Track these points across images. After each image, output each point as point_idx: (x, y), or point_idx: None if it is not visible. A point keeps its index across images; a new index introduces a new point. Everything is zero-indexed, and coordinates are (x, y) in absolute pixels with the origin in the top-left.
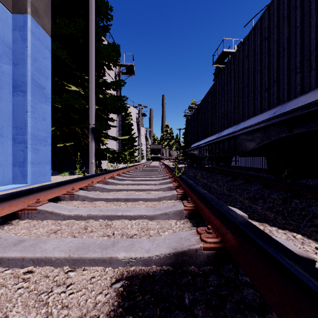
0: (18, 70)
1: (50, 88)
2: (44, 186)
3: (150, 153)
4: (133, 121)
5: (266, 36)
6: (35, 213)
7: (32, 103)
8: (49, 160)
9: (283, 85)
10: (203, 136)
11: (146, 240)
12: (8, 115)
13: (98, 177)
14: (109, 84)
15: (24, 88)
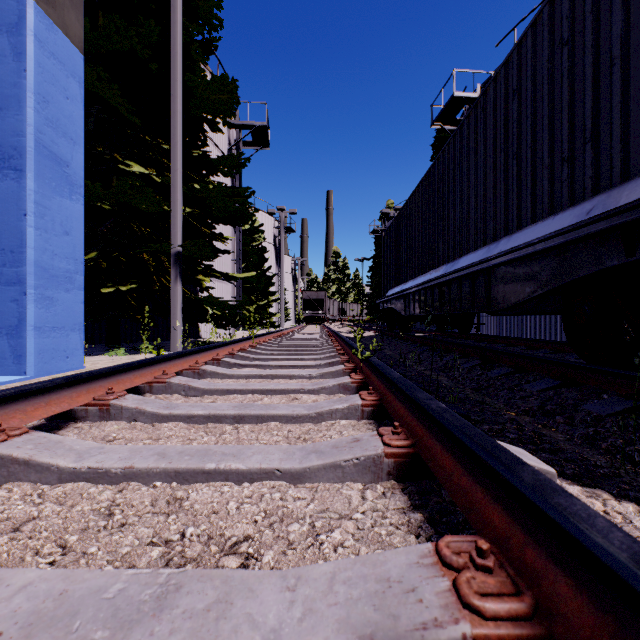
0: (6, 123)
1: (81, 165)
2: (26, 387)
3: (303, 308)
4: (267, 243)
5: (565, 37)
6: None
7: (37, 196)
8: (80, 323)
9: (610, 146)
10: (413, 271)
11: (273, 578)
12: None
13: (180, 360)
14: (214, 162)
15: (18, 162)
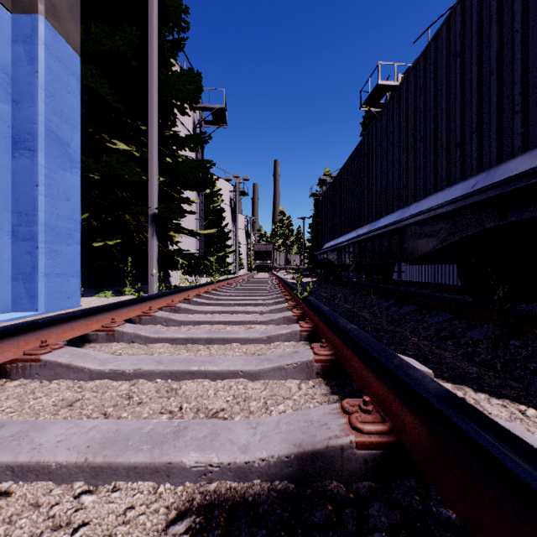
0: (22, 113)
1: (79, 145)
2: (58, 316)
3: (254, 258)
4: (225, 204)
5: (458, 50)
6: (37, 367)
7: (46, 170)
8: (78, 270)
9: (489, 136)
10: (344, 229)
11: (242, 424)
12: (4, 190)
13: (160, 299)
14: (182, 139)
15: (32, 144)
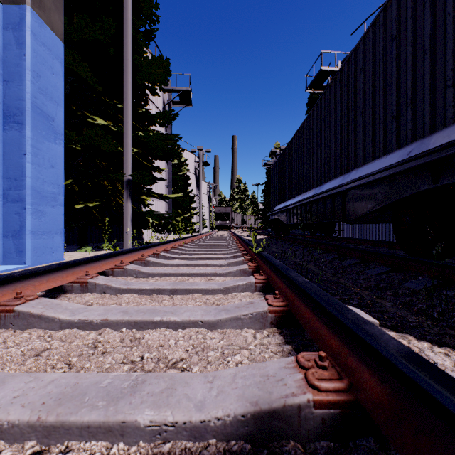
0: (11, 91)
1: (62, 120)
2: (34, 269)
3: (215, 219)
4: (190, 173)
5: (394, 34)
6: (11, 317)
7: (32, 141)
8: (61, 229)
9: (423, 109)
10: (292, 193)
11: (199, 377)
12: None
13: (132, 254)
14: (153, 116)
15: (20, 118)
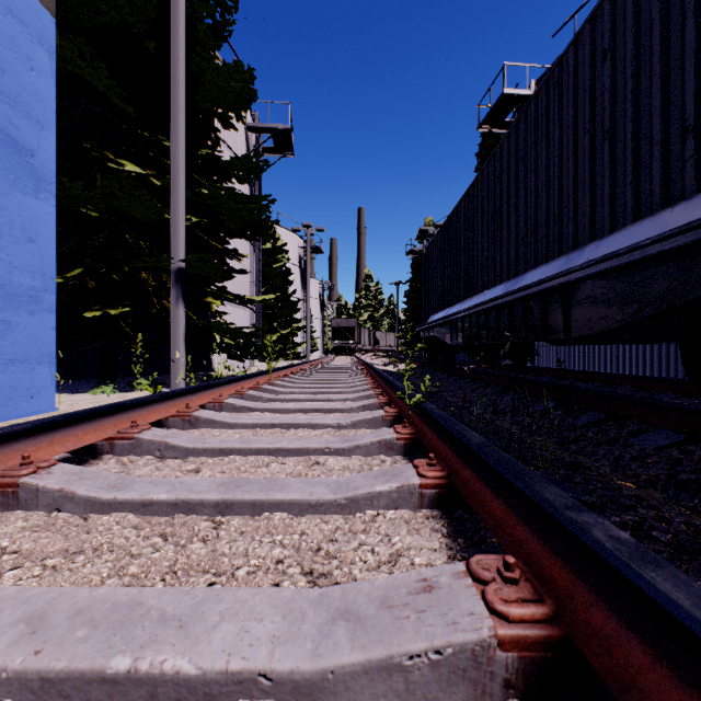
0: None
1: (52, 156)
2: None
3: (332, 337)
4: (292, 264)
5: None
6: None
7: None
8: (50, 354)
9: None
10: (462, 293)
11: None
12: None
13: (165, 403)
14: (227, 165)
15: None
